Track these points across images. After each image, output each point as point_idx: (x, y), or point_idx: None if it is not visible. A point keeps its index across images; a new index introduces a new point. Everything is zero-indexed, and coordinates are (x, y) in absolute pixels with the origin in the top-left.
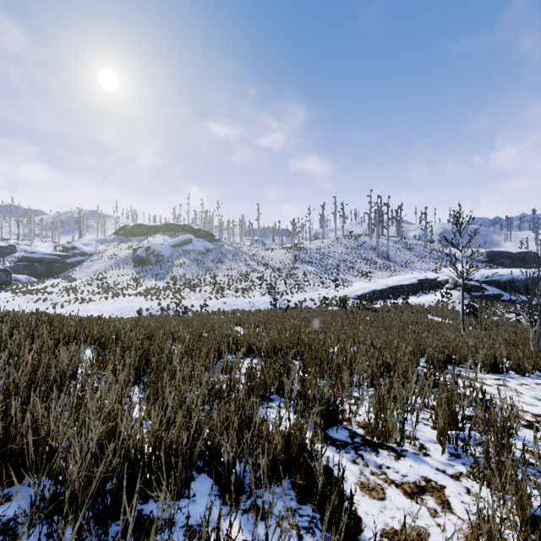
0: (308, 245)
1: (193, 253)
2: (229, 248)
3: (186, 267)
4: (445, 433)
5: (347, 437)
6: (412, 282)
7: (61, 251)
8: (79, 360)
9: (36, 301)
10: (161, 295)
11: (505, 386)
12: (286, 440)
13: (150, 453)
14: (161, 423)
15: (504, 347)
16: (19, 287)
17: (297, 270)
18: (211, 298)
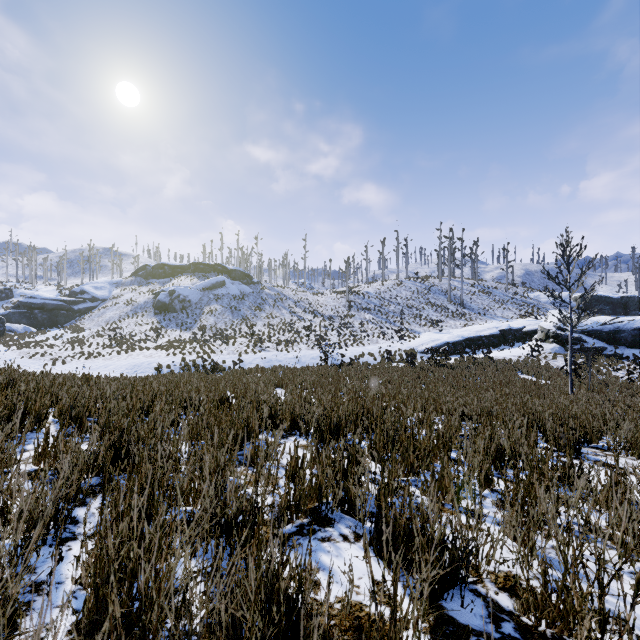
0: (366, 289)
1: (227, 298)
2: (270, 292)
3: (218, 315)
4: None
5: (485, 620)
6: (492, 333)
7: (67, 296)
8: None
9: (33, 356)
10: (187, 348)
11: None
12: None
13: None
14: (90, 622)
15: None
16: (14, 339)
17: (352, 319)
18: (248, 352)
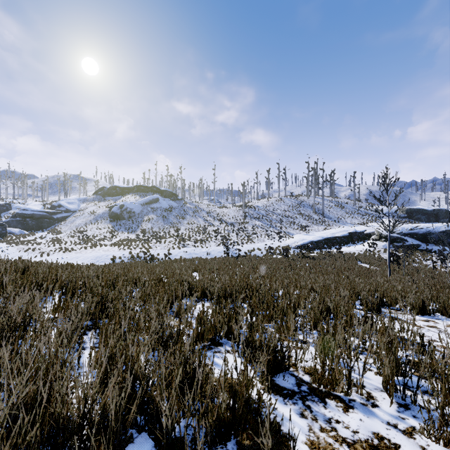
0: (256, 203)
1: (160, 210)
2: (190, 206)
3: (153, 222)
4: (394, 383)
5: (293, 385)
6: (343, 234)
7: (49, 208)
8: (32, 307)
9: (27, 250)
10: (132, 245)
11: (435, 328)
12: (232, 397)
13: (81, 417)
14: (104, 375)
15: (428, 290)
16: (13, 239)
17: (246, 225)
18: (174, 248)
